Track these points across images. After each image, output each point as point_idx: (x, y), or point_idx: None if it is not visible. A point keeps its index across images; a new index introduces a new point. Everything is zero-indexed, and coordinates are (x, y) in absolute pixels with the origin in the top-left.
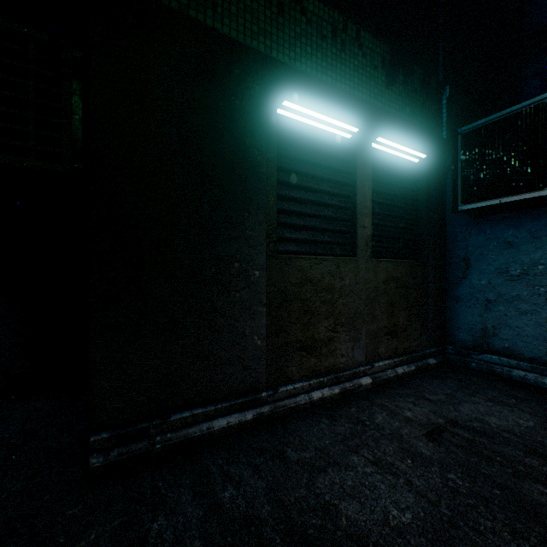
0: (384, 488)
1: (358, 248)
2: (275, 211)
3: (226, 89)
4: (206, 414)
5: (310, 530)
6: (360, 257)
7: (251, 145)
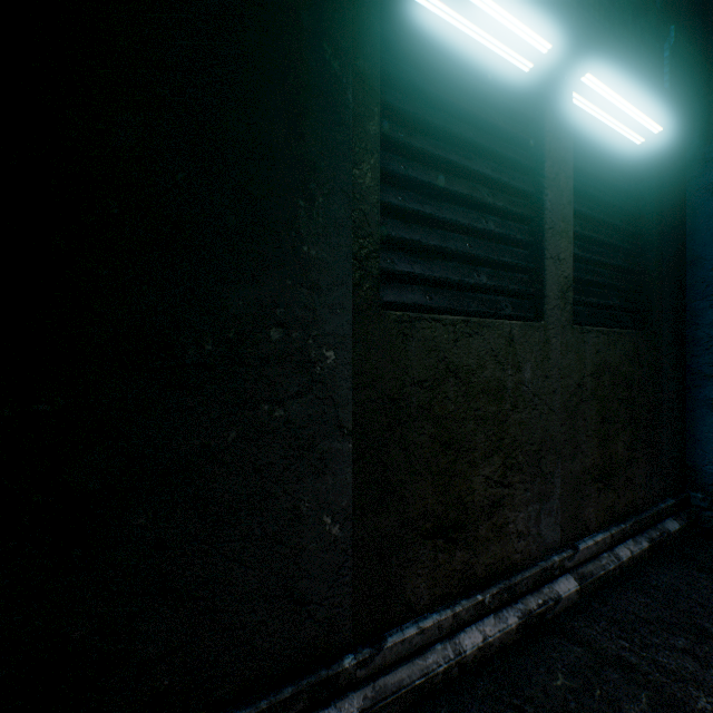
0: None
1: (548, 302)
2: (375, 204)
3: None
4: None
5: None
6: (551, 322)
7: (315, 28)
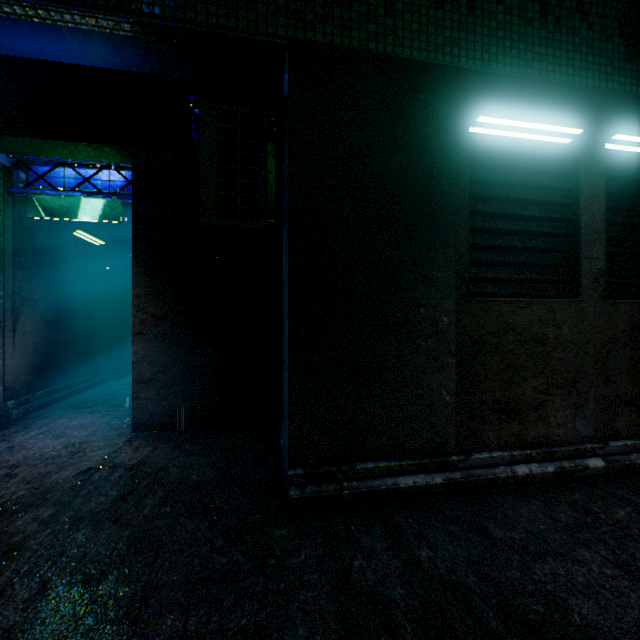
0: (635, 598)
1: (582, 286)
2: (467, 247)
3: (410, 119)
4: (390, 469)
5: (530, 615)
6: (585, 298)
7: (438, 176)
